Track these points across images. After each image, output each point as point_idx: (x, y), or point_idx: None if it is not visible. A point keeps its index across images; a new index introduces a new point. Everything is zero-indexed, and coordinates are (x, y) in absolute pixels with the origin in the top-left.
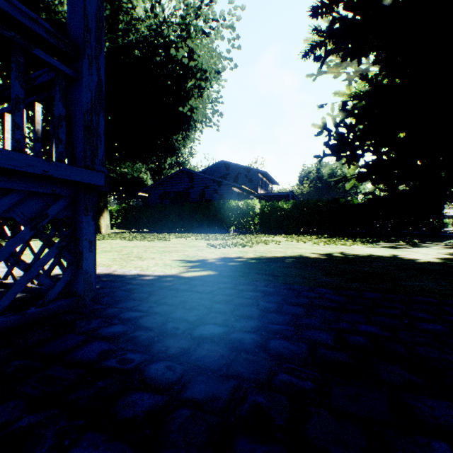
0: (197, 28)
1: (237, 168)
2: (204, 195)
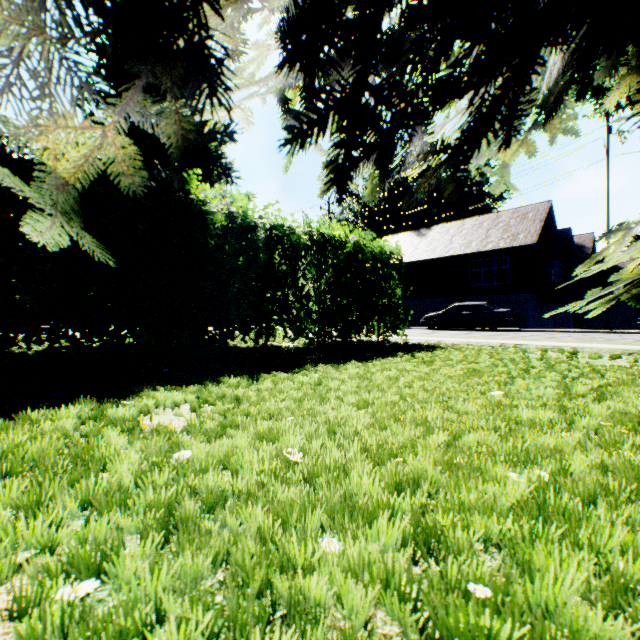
0: None
1: None
2: None
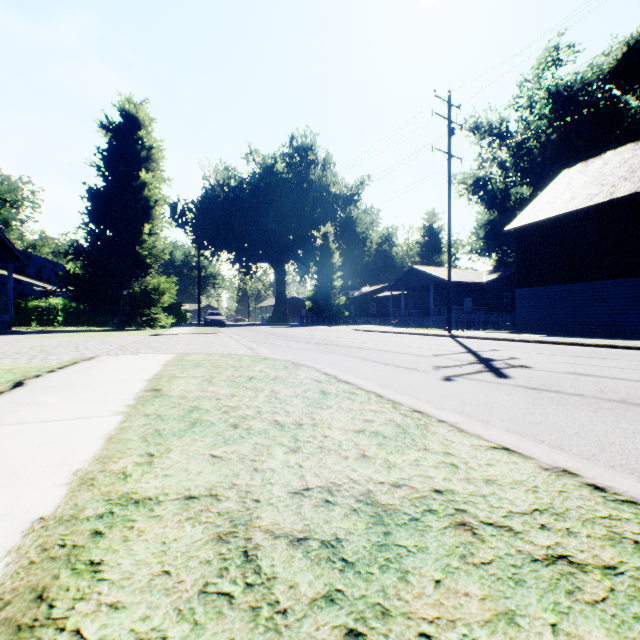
0: (4, 185)
1: (41, 261)
2: (0, 292)
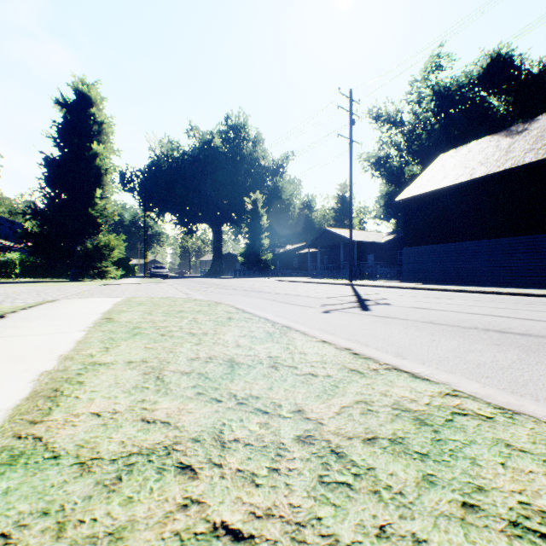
0: None
1: None
2: None
